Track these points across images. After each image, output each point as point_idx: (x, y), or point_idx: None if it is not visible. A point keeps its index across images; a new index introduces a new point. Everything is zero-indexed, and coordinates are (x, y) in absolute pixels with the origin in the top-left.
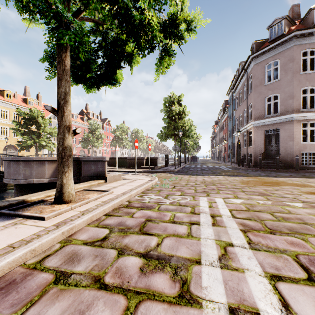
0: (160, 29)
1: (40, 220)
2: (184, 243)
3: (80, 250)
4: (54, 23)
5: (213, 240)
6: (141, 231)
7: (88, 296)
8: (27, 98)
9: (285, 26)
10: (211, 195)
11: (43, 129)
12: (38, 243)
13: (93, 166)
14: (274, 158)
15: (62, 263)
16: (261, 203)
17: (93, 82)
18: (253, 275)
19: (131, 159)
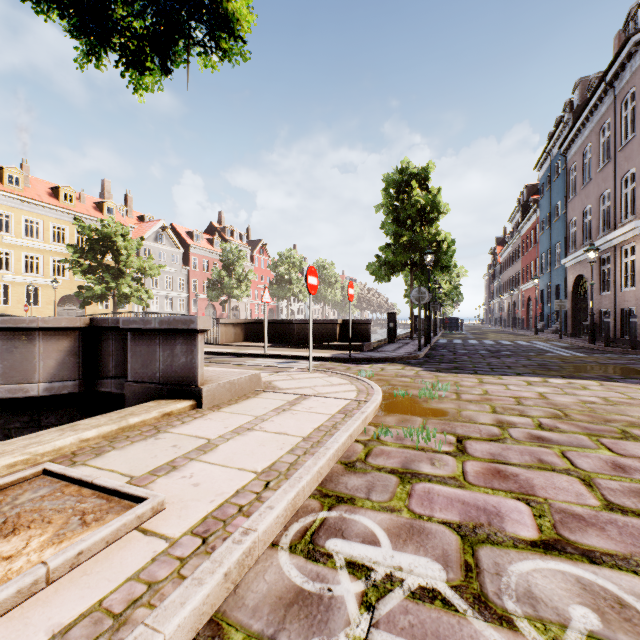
0: None
1: None
2: None
3: None
4: None
5: None
6: None
7: None
8: (103, 202)
9: None
10: None
11: (125, 260)
12: None
13: (159, 349)
14: None
15: None
16: None
17: (143, 40)
18: None
19: (303, 323)
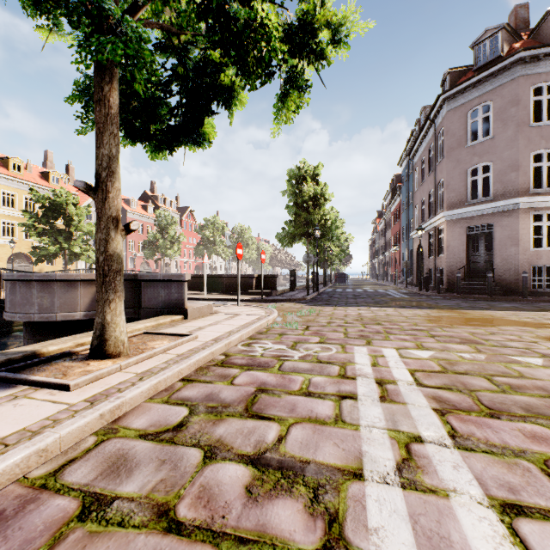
0: (284, 37)
1: (61, 390)
2: (330, 437)
3: (134, 449)
4: (88, 27)
5: (385, 431)
6: (248, 411)
7: (144, 547)
8: (49, 172)
9: (502, 43)
10: (374, 343)
11: (77, 225)
12: (53, 437)
13: (162, 290)
14: (483, 276)
15: (97, 475)
16: (467, 358)
17: (162, 141)
18: (466, 503)
19: (230, 277)
